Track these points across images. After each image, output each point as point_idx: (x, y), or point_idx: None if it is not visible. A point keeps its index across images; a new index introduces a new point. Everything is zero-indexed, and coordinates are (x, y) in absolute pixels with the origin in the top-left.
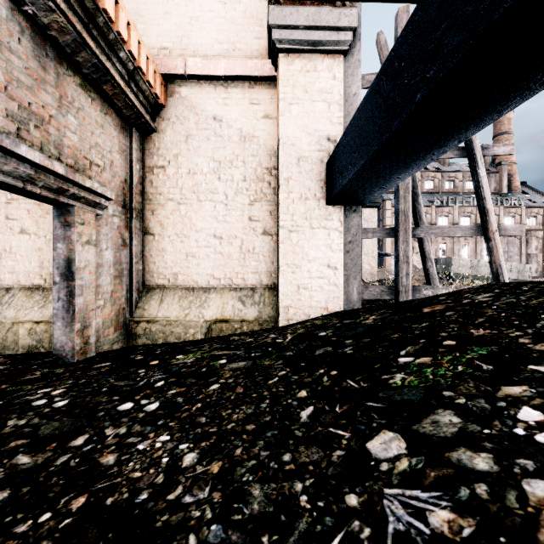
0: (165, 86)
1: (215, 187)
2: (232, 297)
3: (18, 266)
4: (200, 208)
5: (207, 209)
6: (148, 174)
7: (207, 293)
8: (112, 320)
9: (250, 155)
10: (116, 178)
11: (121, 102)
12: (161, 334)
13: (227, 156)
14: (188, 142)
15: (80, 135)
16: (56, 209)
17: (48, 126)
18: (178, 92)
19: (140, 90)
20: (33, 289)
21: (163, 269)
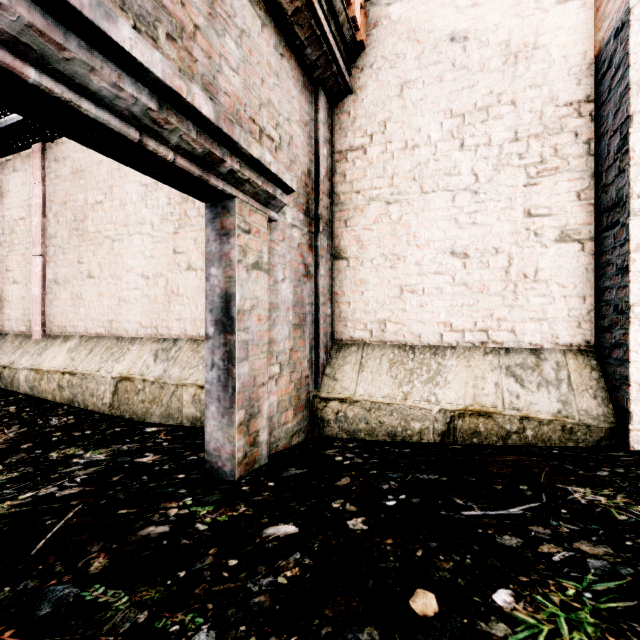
0: (365, 12)
1: (453, 163)
2: (491, 366)
3: (185, 311)
4: (424, 206)
5: (438, 206)
6: (338, 164)
7: (440, 357)
8: (291, 396)
9: (527, 86)
10: (296, 165)
11: (305, 31)
12: (363, 424)
13: (477, 102)
14: (403, 95)
15: (244, 79)
16: (209, 208)
17: (191, 44)
18: (385, 15)
19: (331, 13)
20: (199, 341)
21: (362, 314)
